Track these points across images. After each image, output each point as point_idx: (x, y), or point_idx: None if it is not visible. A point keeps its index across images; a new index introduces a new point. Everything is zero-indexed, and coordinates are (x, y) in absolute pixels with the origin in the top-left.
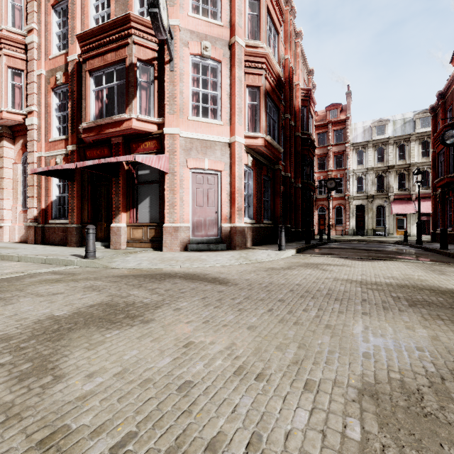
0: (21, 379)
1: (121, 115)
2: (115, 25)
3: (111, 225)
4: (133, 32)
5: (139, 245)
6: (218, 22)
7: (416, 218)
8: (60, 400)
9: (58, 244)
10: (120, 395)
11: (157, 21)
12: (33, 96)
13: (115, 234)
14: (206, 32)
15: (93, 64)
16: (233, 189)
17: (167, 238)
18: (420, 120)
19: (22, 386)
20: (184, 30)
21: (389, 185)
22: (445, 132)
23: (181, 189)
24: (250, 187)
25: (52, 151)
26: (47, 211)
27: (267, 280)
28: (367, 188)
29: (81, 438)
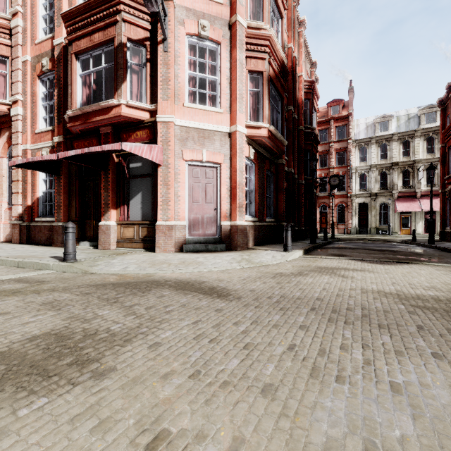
0: None
1: (109, 100)
2: (102, 1)
3: (99, 223)
4: (122, 9)
5: (130, 245)
6: None
7: (421, 216)
8: None
9: (44, 244)
10: None
11: None
12: (18, 84)
13: (104, 233)
14: (203, 10)
15: (79, 45)
16: (233, 184)
17: (160, 238)
18: (425, 115)
19: None
20: (179, 7)
21: (393, 182)
22: None
23: (176, 183)
24: (251, 182)
25: (38, 143)
26: (33, 208)
27: (277, 292)
28: (370, 185)
29: None
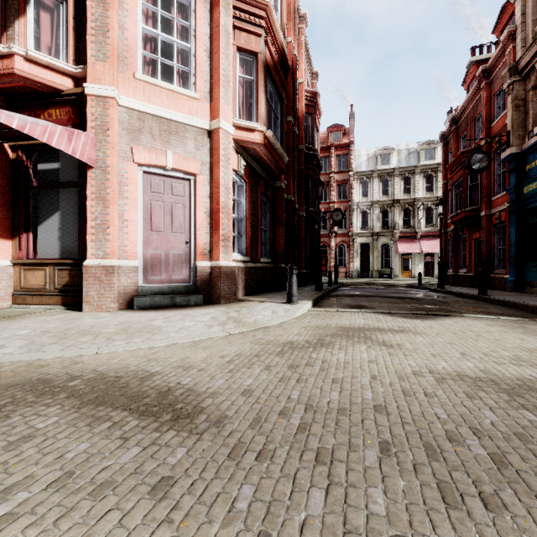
0: None
1: None
2: None
3: None
4: None
5: (37, 301)
6: None
7: (421, 258)
8: None
9: None
10: None
11: None
12: None
13: None
14: None
15: None
16: (215, 206)
17: (92, 287)
18: (424, 151)
19: None
20: None
21: (395, 221)
22: (472, 155)
23: (121, 199)
24: (241, 207)
25: None
26: None
27: (295, 392)
28: (371, 224)
29: None
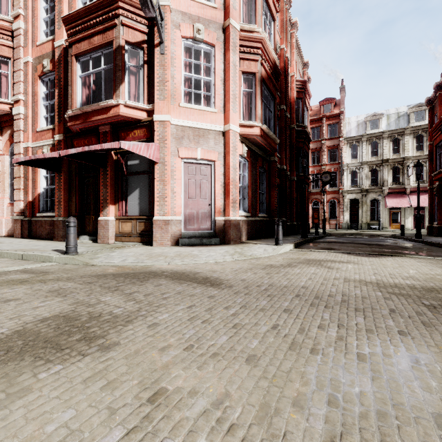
0: None
1: (108, 101)
2: (102, 6)
3: (98, 218)
4: (121, 13)
5: (128, 239)
6: (212, 3)
7: (411, 211)
8: None
9: (45, 238)
10: None
11: None
12: (20, 84)
13: (103, 228)
14: (198, 14)
15: (79, 48)
16: (227, 180)
17: (157, 232)
18: (414, 114)
19: None
20: (175, 11)
21: (383, 179)
22: None
23: (172, 180)
24: (244, 179)
25: (39, 141)
26: (34, 204)
27: (266, 281)
28: (361, 182)
29: None
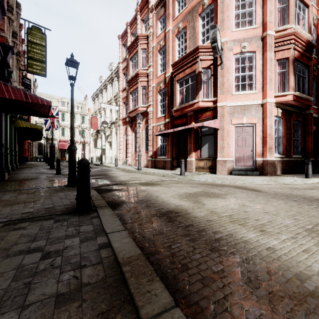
0: (194, 203)
1: (194, 101)
2: (190, 54)
3: (187, 159)
4: (200, 55)
5: (202, 170)
6: (253, 26)
7: None
8: (209, 207)
9: (161, 168)
10: (225, 209)
11: (216, 49)
12: (150, 97)
13: (189, 164)
14: (244, 37)
15: (179, 76)
16: (264, 135)
17: (219, 167)
18: None
19: (196, 204)
20: (229, 41)
21: None
22: None
23: (227, 138)
24: (279, 131)
25: (158, 123)
26: (156, 152)
27: (288, 192)
28: None
29: (219, 213)
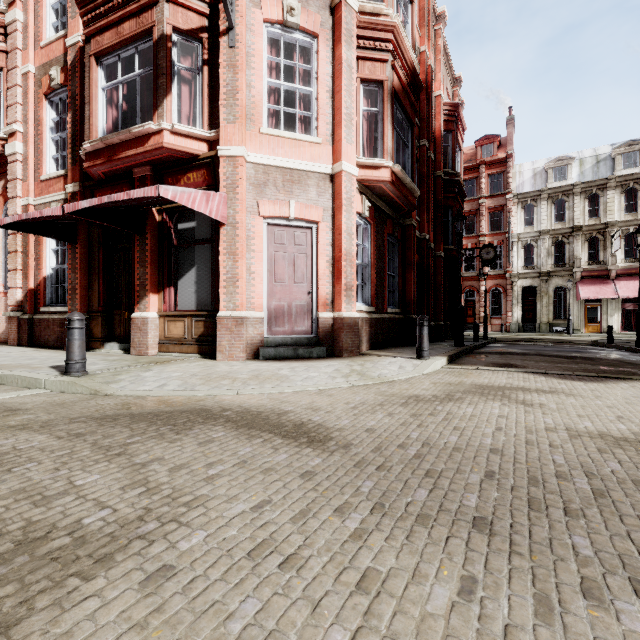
0: None
1: (145, 124)
2: None
3: (132, 314)
4: None
5: (178, 349)
6: None
7: (617, 305)
8: None
9: (53, 346)
10: None
11: None
12: (16, 107)
13: (140, 330)
14: None
15: (101, 42)
16: (337, 253)
17: (224, 337)
18: (622, 156)
19: None
20: None
21: (574, 256)
22: None
23: (248, 253)
24: (365, 252)
25: (44, 195)
26: (37, 293)
27: (415, 433)
28: (539, 261)
29: None
